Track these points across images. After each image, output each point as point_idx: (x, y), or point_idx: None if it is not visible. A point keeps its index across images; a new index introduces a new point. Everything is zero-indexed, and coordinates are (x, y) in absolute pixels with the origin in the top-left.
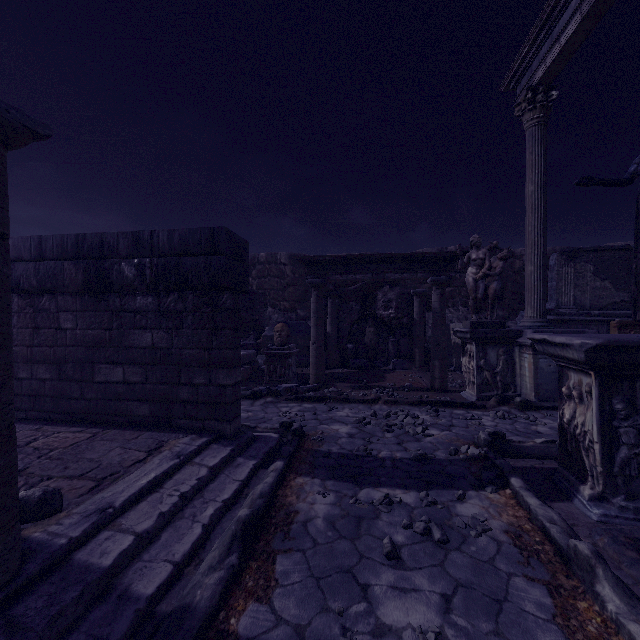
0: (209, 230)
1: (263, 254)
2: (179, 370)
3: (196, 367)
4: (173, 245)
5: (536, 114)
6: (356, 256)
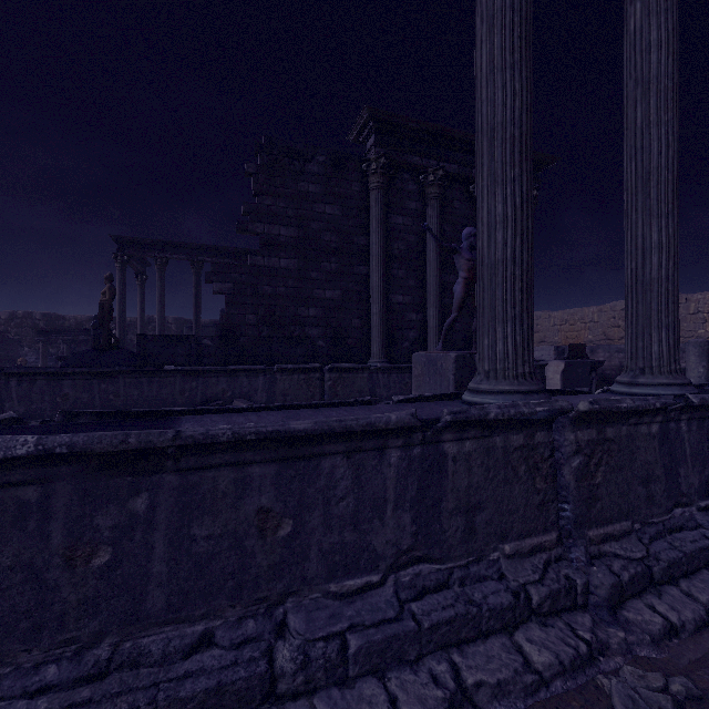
0: None
1: (21, 312)
2: None
3: None
4: None
5: (139, 283)
6: (63, 329)
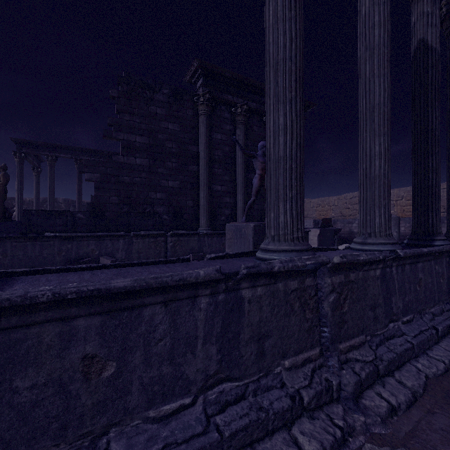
0: None
1: None
2: None
3: None
4: None
5: (35, 173)
6: None
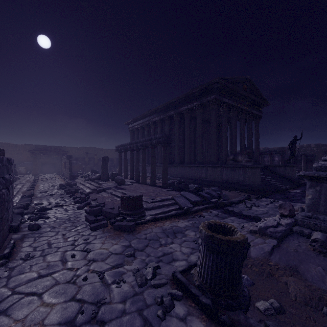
0: (311, 154)
1: (305, 145)
2: (306, 169)
3: (309, 169)
4: (306, 156)
5: None
6: None
